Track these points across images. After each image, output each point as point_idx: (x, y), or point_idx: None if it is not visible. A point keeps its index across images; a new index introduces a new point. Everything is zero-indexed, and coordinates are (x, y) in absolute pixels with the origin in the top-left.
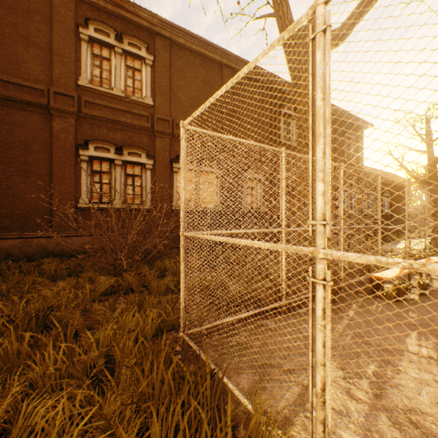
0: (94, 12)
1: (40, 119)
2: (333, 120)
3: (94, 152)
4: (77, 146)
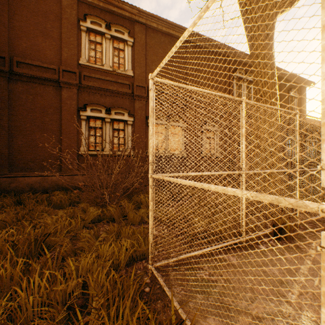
0: (90, 9)
1: (53, 90)
2: (279, 81)
3: (90, 113)
4: (78, 108)
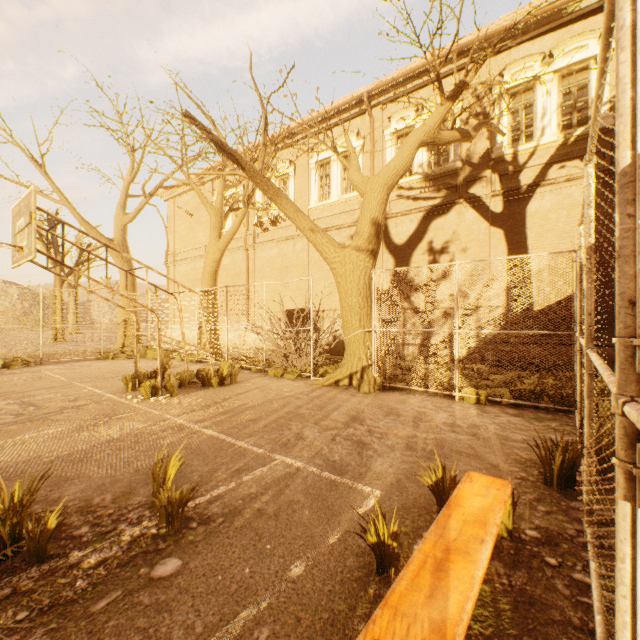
0: None
1: None
2: None
3: None
4: None
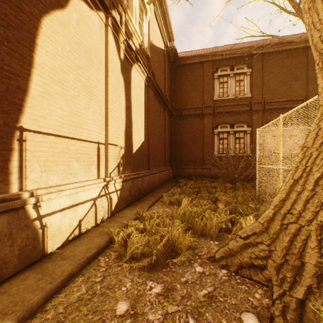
0: (219, 63)
1: (199, 120)
2: None
3: (220, 129)
4: (213, 128)
